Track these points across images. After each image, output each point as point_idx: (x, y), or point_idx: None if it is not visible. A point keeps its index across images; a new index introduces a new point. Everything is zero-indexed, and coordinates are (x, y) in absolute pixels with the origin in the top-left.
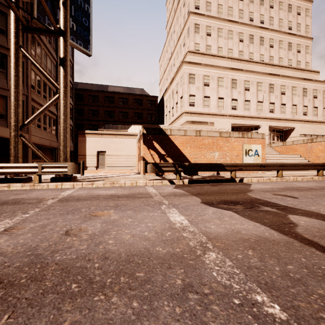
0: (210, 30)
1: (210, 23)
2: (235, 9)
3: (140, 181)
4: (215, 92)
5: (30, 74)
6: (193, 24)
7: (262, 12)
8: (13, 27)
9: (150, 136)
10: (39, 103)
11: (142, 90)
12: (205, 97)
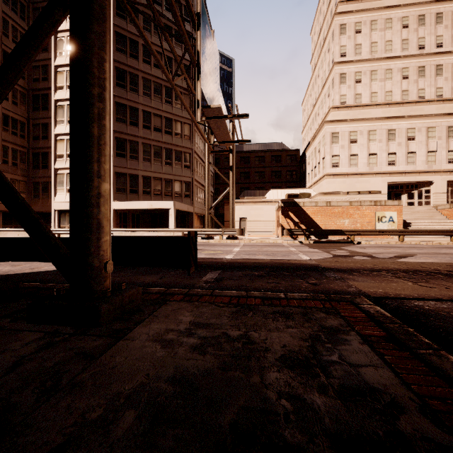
0: (360, 76)
1: (360, 67)
2: (396, 41)
3: (279, 240)
4: (365, 148)
5: (194, 161)
6: (338, 74)
7: (439, 32)
8: (207, 153)
9: (286, 208)
10: (197, 180)
11: (280, 144)
12: (352, 155)
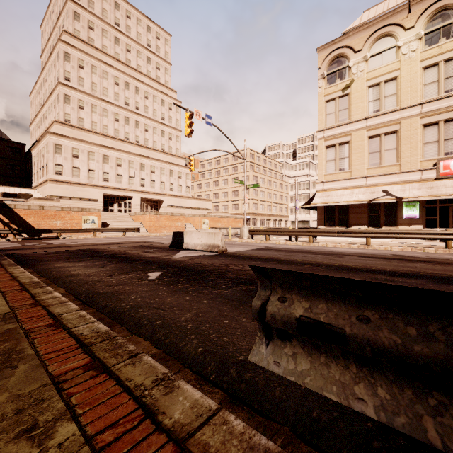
0: (83, 104)
1: (83, 97)
2: (111, 91)
3: None
4: (86, 164)
5: None
6: (63, 94)
7: (138, 100)
8: None
9: None
10: None
11: None
12: (74, 167)
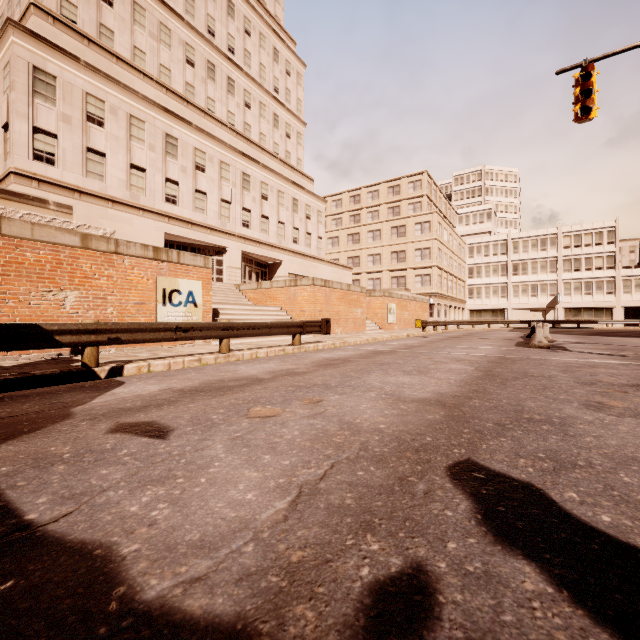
0: None
1: None
2: None
3: None
4: (122, 147)
5: None
6: None
7: (231, 31)
8: None
9: None
10: None
11: None
12: (91, 151)
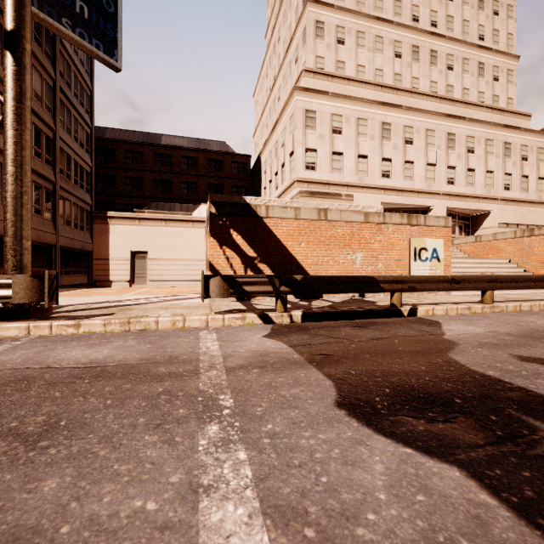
0: (343, 34)
1: (343, 20)
2: None
3: (194, 315)
4: (353, 144)
5: None
6: (313, 21)
7: (434, 6)
8: None
9: (224, 219)
10: None
11: (223, 144)
12: (334, 153)
